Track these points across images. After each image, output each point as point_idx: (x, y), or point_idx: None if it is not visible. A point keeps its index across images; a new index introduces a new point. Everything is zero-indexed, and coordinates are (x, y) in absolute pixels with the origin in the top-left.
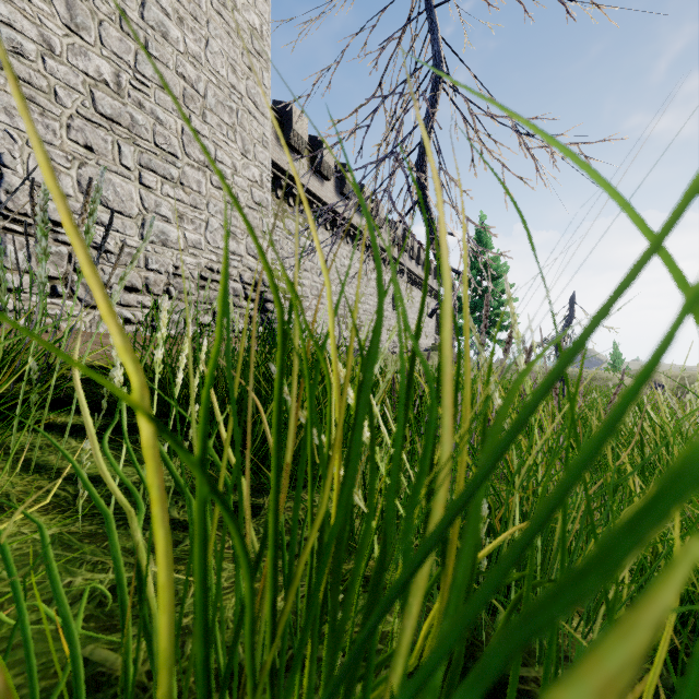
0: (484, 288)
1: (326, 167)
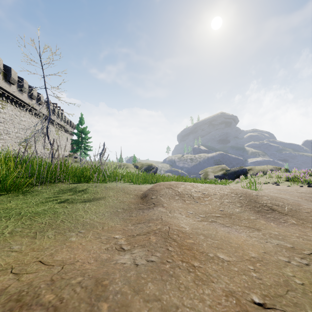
0: (82, 137)
1: (12, 80)
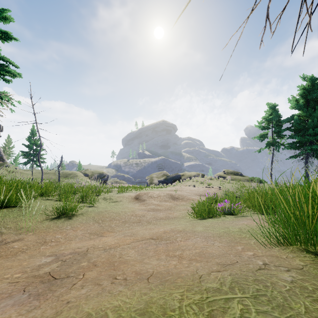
0: (35, 149)
1: None
